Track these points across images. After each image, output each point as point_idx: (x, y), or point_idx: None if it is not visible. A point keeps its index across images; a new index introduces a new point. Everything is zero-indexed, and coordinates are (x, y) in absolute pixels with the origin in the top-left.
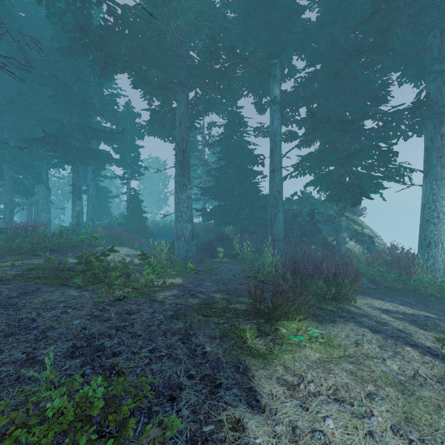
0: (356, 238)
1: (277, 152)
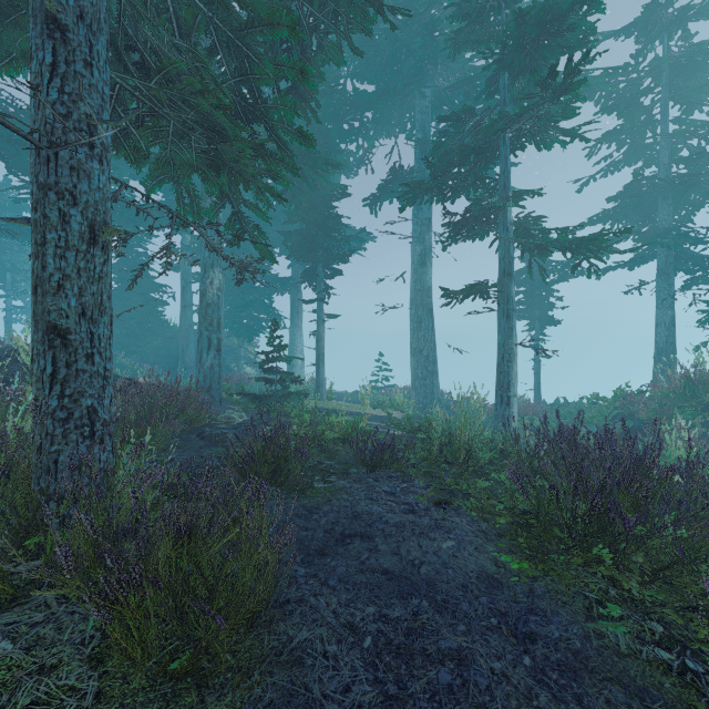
0: (251, 365)
1: (189, 291)
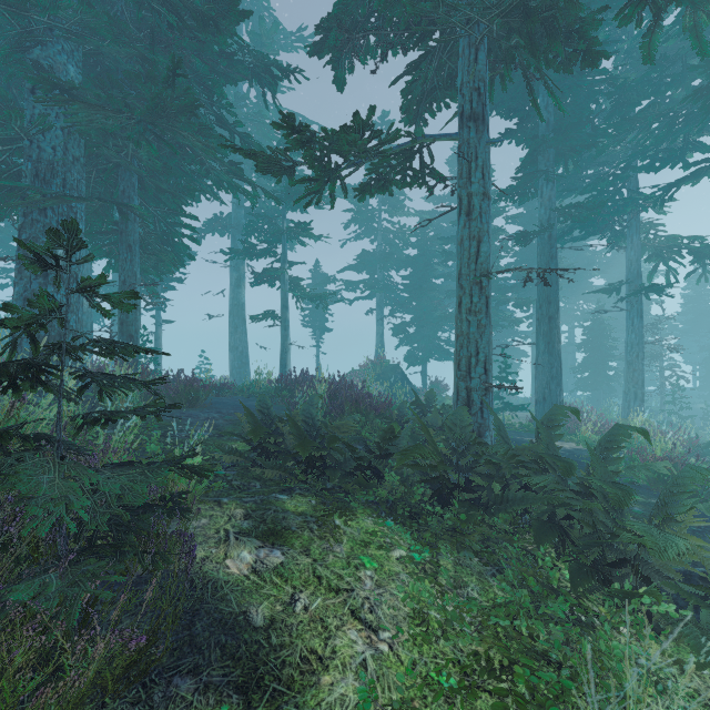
0: None
1: None
